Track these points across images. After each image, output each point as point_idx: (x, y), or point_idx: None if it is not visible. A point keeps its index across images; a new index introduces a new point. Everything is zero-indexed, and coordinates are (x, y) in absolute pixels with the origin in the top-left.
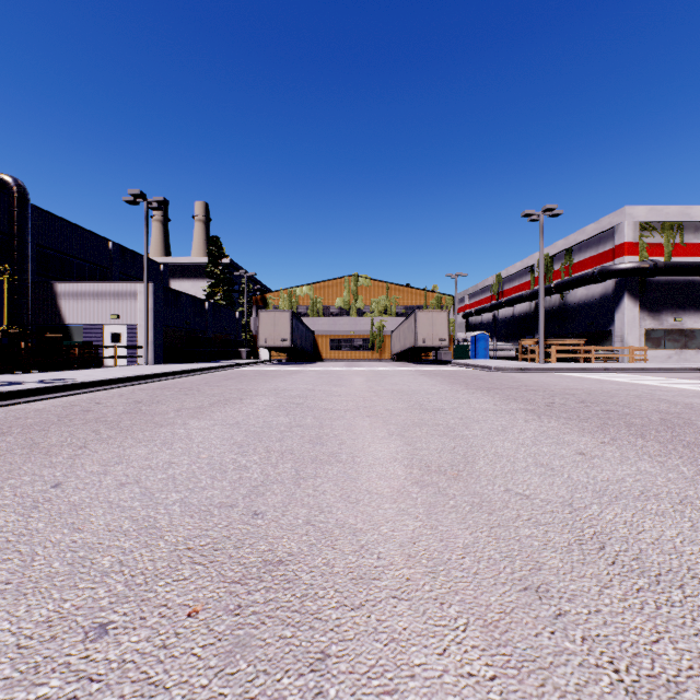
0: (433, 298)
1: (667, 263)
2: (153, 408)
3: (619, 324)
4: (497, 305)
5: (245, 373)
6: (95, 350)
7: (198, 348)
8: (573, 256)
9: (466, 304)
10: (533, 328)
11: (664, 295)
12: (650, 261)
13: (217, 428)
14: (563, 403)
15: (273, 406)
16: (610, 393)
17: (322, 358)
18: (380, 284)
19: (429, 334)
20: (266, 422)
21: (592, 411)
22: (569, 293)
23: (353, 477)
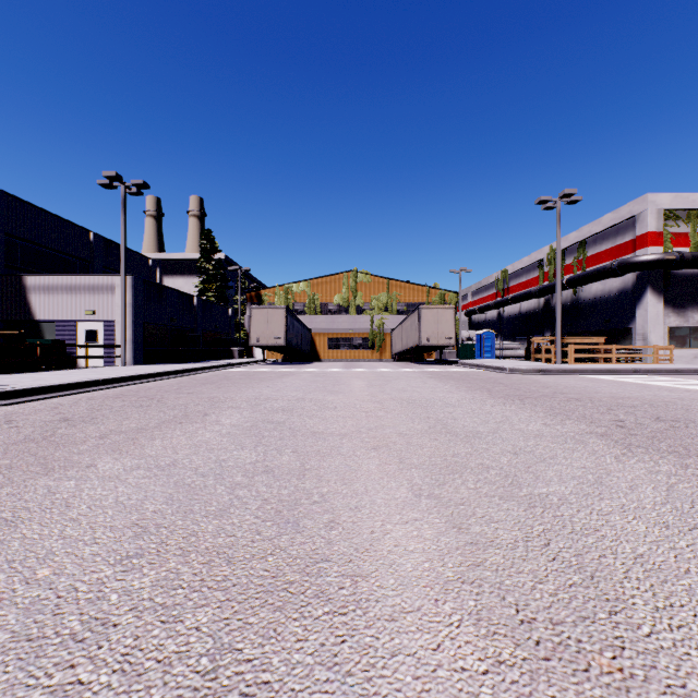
0: (436, 294)
1: (695, 254)
2: (73, 431)
3: (641, 321)
4: (502, 302)
5: (231, 375)
6: (62, 349)
7: (184, 347)
8: (587, 249)
9: (469, 302)
10: (541, 326)
11: (690, 290)
12: (676, 253)
13: (132, 476)
14: (636, 421)
15: (243, 427)
16: (678, 404)
17: (319, 357)
18: (380, 280)
19: (434, 332)
20: (218, 462)
21: (694, 438)
22: (582, 289)
23: (355, 689)
